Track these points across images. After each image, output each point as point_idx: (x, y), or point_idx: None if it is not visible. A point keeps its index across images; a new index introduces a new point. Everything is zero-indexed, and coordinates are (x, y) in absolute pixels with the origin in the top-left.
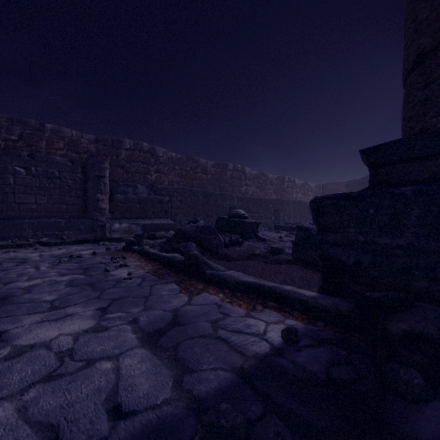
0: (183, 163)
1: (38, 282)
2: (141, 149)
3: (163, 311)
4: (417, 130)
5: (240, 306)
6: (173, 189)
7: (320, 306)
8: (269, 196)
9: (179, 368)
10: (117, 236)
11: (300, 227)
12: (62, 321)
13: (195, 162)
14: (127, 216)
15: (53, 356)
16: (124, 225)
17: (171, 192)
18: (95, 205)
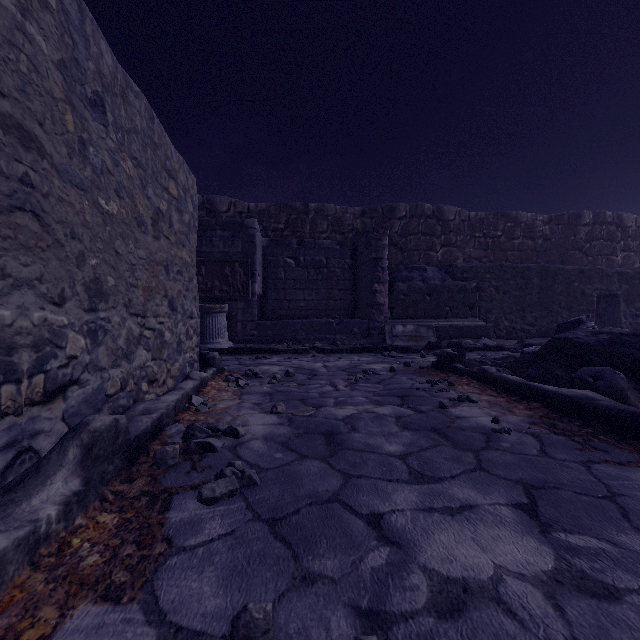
0: (489, 225)
1: (353, 411)
2: (421, 214)
3: None
4: None
5: None
6: (483, 268)
7: None
8: None
9: None
10: (400, 343)
11: None
12: (466, 521)
13: (511, 220)
14: (412, 315)
15: None
16: (408, 327)
17: (479, 273)
18: (370, 299)
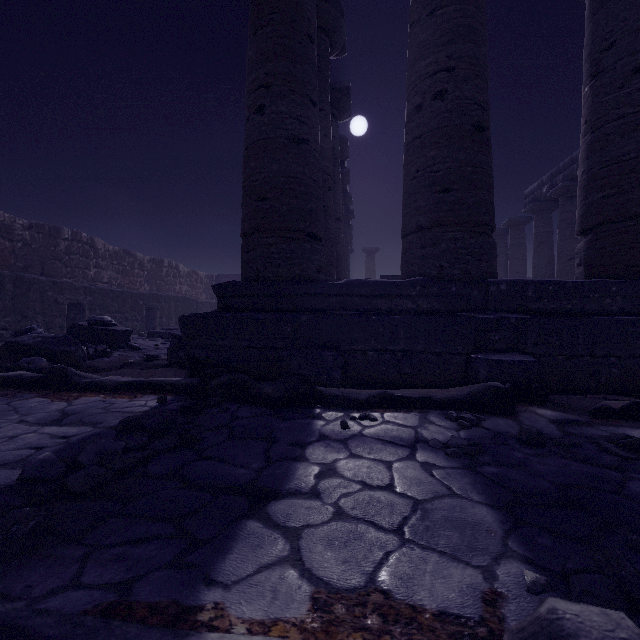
0: None
1: None
2: None
3: (47, 412)
4: (244, 277)
5: (123, 398)
6: None
7: (182, 385)
8: (139, 286)
9: (90, 425)
10: None
11: (174, 336)
12: None
13: None
14: None
15: None
16: None
17: None
18: None
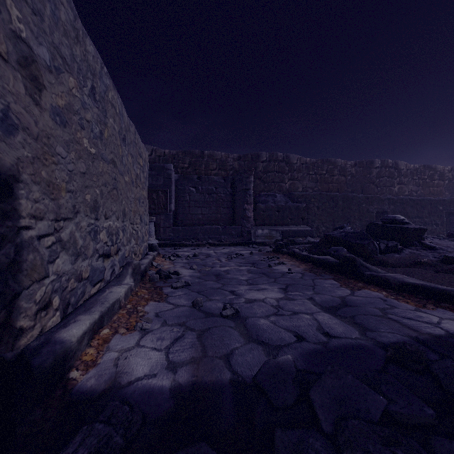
0: (318, 167)
1: (228, 268)
2: (276, 159)
3: (331, 296)
4: None
5: (407, 303)
6: (310, 195)
7: None
8: (438, 195)
9: (359, 327)
10: (260, 240)
11: None
12: (262, 291)
13: (331, 164)
14: (267, 223)
15: (270, 306)
16: (265, 231)
17: (308, 198)
18: (242, 214)
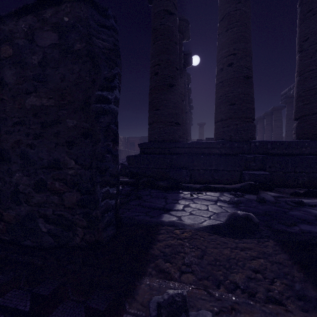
0: None
1: None
2: None
3: None
4: (149, 140)
5: None
6: None
7: (129, 182)
8: None
9: None
10: None
11: (122, 164)
12: None
13: None
14: None
15: None
16: None
17: None
18: None
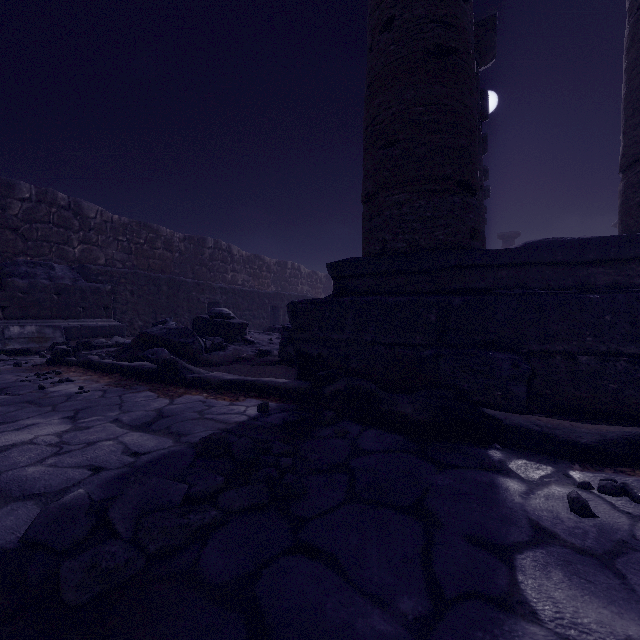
0: (133, 231)
1: None
2: (53, 202)
3: (146, 411)
4: (366, 252)
5: (224, 400)
6: (119, 273)
7: (289, 389)
8: (267, 287)
9: (175, 436)
10: (16, 346)
11: (285, 328)
12: (28, 429)
13: (153, 232)
14: (34, 315)
15: (45, 447)
16: (29, 328)
17: (115, 277)
18: None
